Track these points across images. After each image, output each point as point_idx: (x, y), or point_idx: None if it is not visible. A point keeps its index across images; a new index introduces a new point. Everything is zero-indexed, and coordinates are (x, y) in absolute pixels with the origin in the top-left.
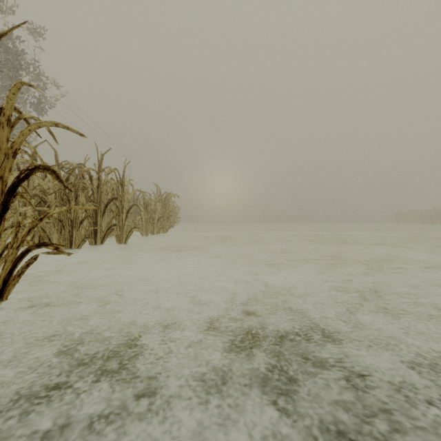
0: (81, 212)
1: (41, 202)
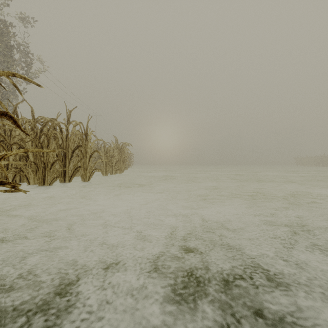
0: (52, 156)
1: (20, 148)
